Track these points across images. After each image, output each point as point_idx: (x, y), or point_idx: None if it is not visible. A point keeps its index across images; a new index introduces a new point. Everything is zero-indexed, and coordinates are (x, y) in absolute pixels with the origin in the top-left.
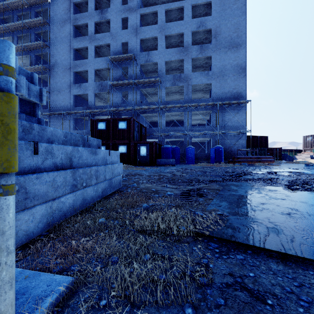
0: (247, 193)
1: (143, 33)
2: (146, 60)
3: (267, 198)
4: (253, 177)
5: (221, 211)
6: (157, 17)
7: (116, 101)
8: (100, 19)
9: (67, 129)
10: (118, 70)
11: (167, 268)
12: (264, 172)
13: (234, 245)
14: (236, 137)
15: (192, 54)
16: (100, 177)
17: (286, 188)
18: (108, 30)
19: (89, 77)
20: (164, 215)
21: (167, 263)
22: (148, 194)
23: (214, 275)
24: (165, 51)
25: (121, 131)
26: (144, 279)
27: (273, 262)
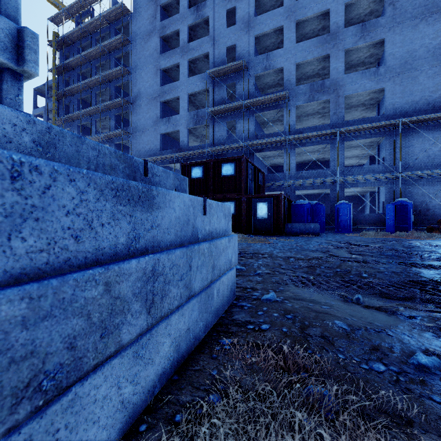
0: None
1: (259, 25)
2: (265, 66)
3: None
4: None
5: None
6: None
7: (217, 136)
8: (196, 20)
9: None
10: (221, 90)
11: None
12: None
13: None
14: (439, 182)
15: (344, 42)
16: (170, 293)
17: None
18: (207, 34)
19: (180, 106)
20: None
21: None
22: (346, 360)
23: None
24: (295, 47)
25: (226, 179)
26: None
27: None
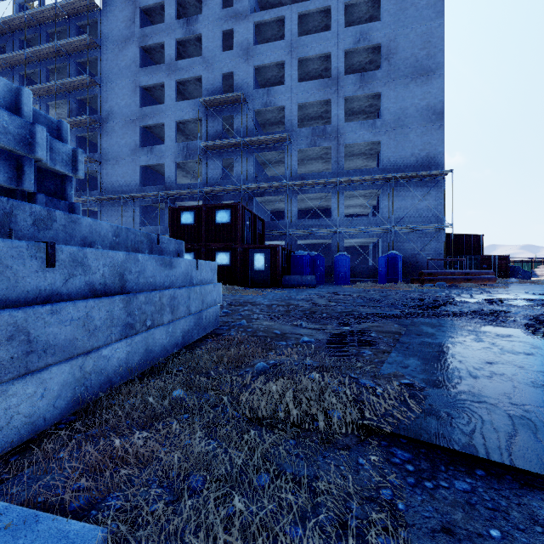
0: (455, 341)
1: (259, 55)
2: (265, 102)
3: (497, 351)
4: (461, 310)
5: (409, 378)
6: (284, 27)
7: (212, 175)
8: (186, 35)
9: (130, 225)
10: (216, 121)
11: (305, 509)
12: (480, 301)
13: (445, 455)
14: (426, 236)
15: (345, 90)
16: (180, 309)
17: (529, 332)
18: (199, 52)
19: (166, 134)
20: (298, 385)
21: (305, 496)
22: (267, 340)
23: (409, 533)
24: (297, 86)
25: (221, 227)
26: (257, 536)
27: (537, 500)
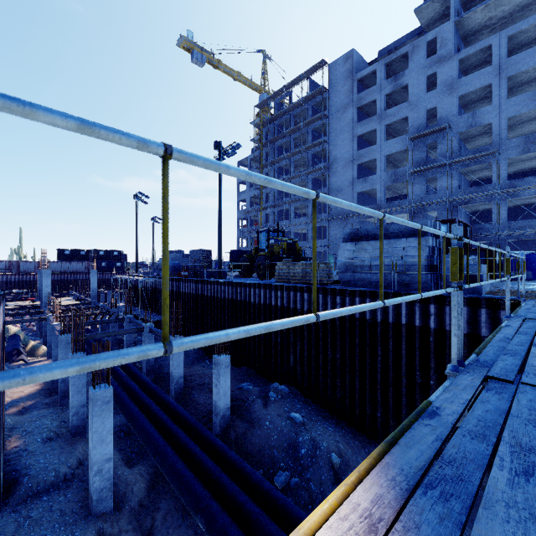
0: None
1: (464, 86)
2: (470, 124)
3: None
4: None
5: None
6: (490, 50)
7: (417, 192)
8: (393, 89)
9: None
10: (420, 149)
11: None
12: None
13: None
14: None
15: None
16: None
17: None
18: (402, 95)
19: (377, 167)
20: None
21: None
22: None
23: None
24: (506, 102)
25: None
26: None
27: None
